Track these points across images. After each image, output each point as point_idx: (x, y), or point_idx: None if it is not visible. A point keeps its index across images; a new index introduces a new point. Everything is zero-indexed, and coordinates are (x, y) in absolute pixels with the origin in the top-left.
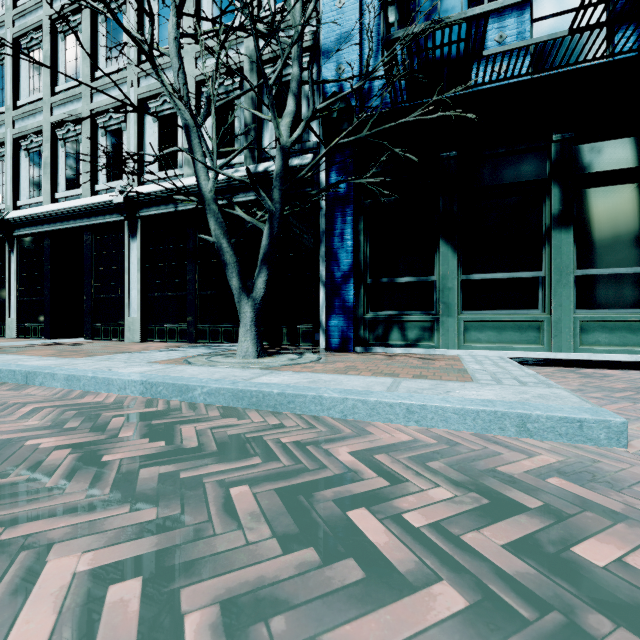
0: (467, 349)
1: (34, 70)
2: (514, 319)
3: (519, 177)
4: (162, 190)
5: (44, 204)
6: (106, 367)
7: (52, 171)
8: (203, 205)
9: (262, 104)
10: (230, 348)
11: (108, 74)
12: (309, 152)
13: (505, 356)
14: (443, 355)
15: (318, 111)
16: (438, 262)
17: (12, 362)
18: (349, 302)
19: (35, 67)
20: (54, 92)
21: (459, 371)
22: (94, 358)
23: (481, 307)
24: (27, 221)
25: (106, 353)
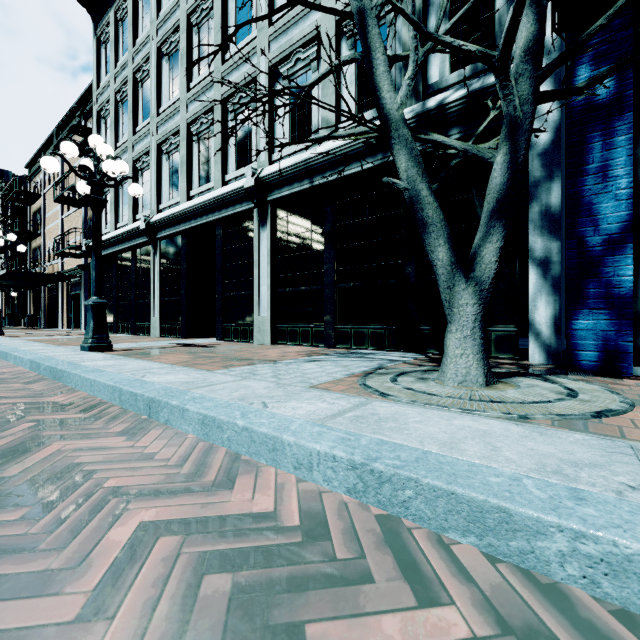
0: None
1: (173, 74)
2: None
3: None
4: (296, 163)
5: (181, 203)
6: (255, 396)
7: (187, 169)
8: (386, 133)
9: (427, 20)
10: (393, 359)
11: (237, 52)
12: None
13: None
14: None
15: None
16: None
17: (140, 375)
18: (621, 287)
19: (174, 70)
20: (189, 89)
21: None
22: (232, 372)
23: None
24: (167, 222)
25: (242, 361)
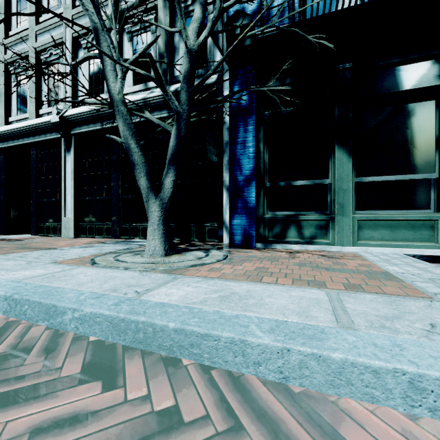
0: (361, 246)
1: None
2: (408, 218)
3: (412, 85)
4: (90, 110)
5: None
6: None
7: (6, 99)
8: (112, 107)
9: (174, 36)
10: (145, 244)
11: (49, 19)
12: (214, 75)
13: (400, 253)
14: (339, 252)
15: (225, 10)
16: (333, 166)
17: None
18: (251, 203)
19: None
20: (8, 36)
21: (381, 274)
22: (5, 256)
23: (373, 207)
24: None
25: (29, 249)
